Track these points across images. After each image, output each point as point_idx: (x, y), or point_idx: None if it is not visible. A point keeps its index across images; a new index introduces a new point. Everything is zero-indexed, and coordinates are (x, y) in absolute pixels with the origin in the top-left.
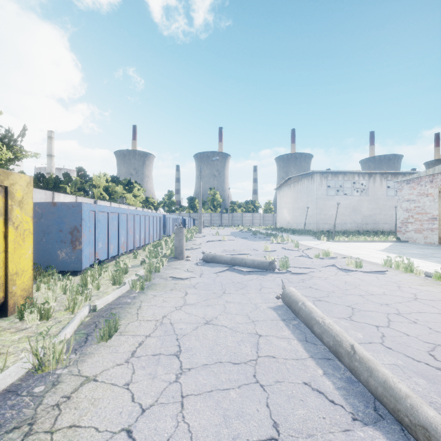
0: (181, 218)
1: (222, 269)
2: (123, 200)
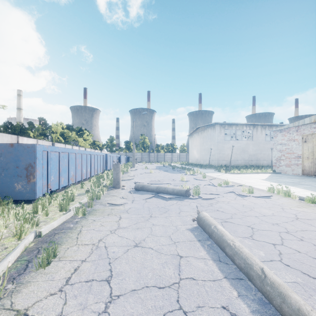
0: (119, 156)
1: (149, 196)
2: (76, 142)
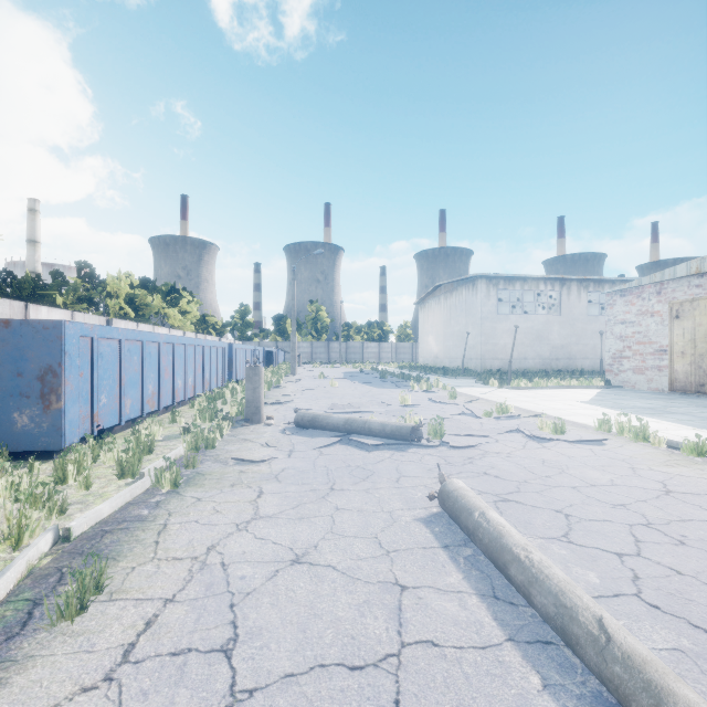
0: (262, 349)
1: (328, 440)
2: (163, 319)
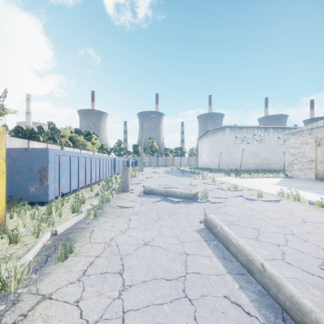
0: (127, 160)
1: (158, 199)
2: (84, 146)
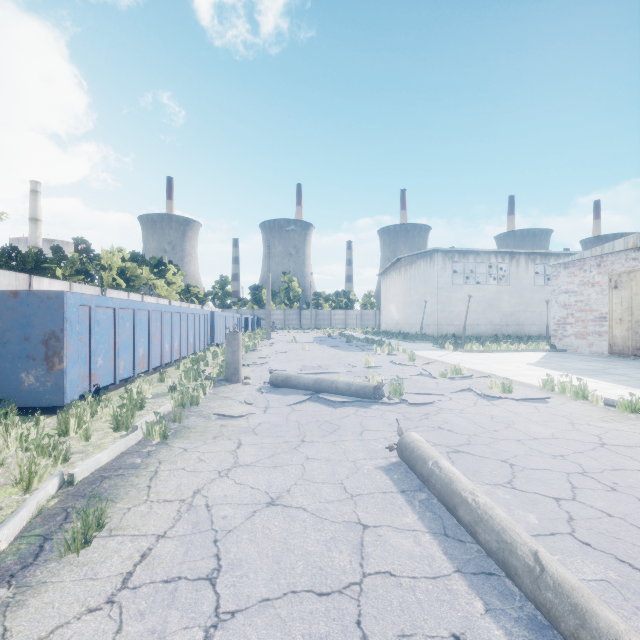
0: (240, 316)
1: (300, 398)
2: (151, 289)
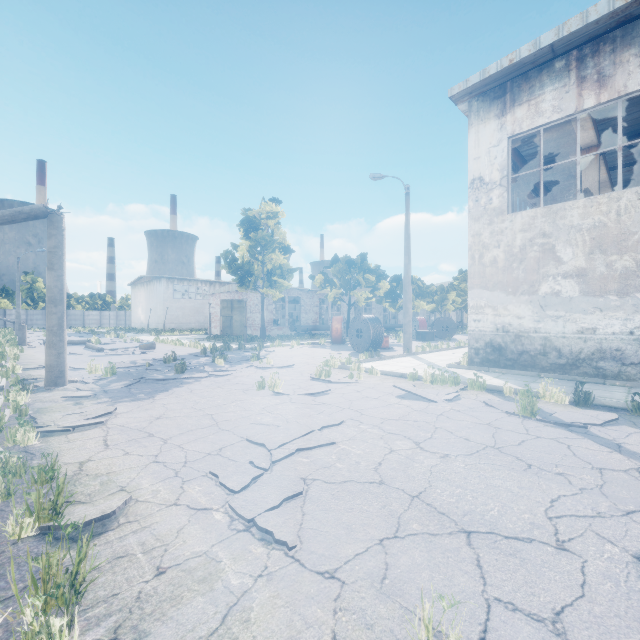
0: None
1: None
2: None
